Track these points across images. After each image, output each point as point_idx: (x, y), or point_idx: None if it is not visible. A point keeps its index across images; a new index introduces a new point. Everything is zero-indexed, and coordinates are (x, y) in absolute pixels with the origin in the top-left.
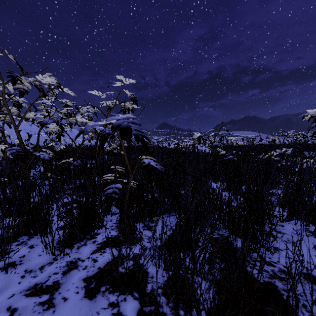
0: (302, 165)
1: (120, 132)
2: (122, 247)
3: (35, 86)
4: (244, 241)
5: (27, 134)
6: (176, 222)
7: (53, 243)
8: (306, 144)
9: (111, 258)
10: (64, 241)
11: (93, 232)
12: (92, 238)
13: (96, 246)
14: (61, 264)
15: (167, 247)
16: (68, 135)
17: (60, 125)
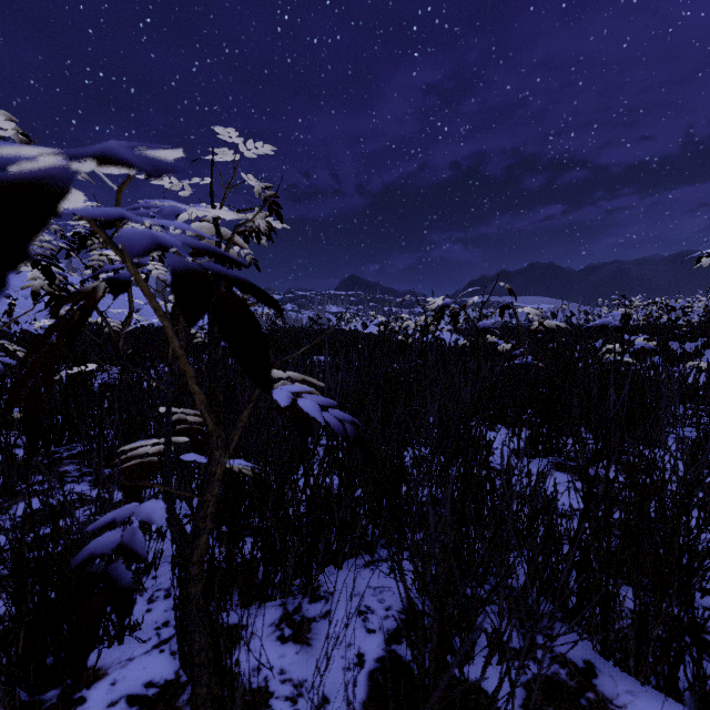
0: None
1: None
2: None
3: None
4: None
5: (5, 297)
6: None
7: None
8: (674, 327)
9: None
10: None
11: None
12: (62, 708)
13: None
14: None
15: None
16: None
17: (47, 268)
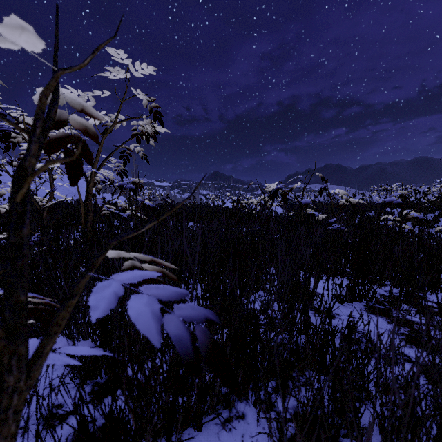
0: None
1: None
2: None
3: None
4: None
5: None
6: None
7: None
8: (419, 203)
9: None
10: None
11: None
12: None
13: None
14: None
15: None
16: None
17: None
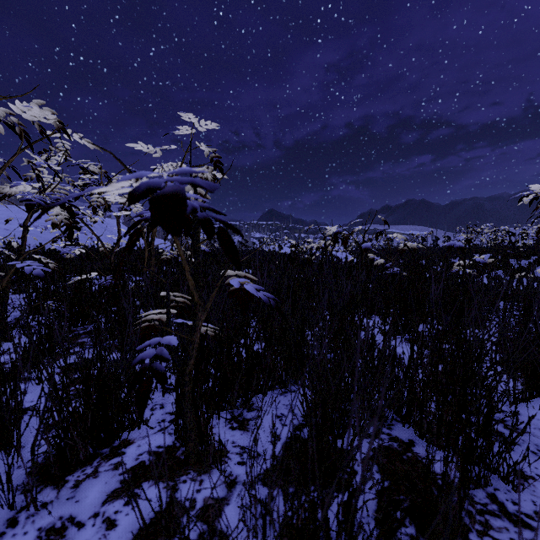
0: (531, 286)
1: (151, 206)
2: (180, 480)
3: (5, 123)
4: (461, 470)
5: (21, 226)
6: (307, 438)
7: (8, 483)
8: (513, 248)
9: (151, 515)
10: (47, 464)
11: (118, 439)
12: (113, 456)
13: (119, 479)
14: (23, 539)
15: (286, 525)
16: (90, 228)
17: (69, 208)
